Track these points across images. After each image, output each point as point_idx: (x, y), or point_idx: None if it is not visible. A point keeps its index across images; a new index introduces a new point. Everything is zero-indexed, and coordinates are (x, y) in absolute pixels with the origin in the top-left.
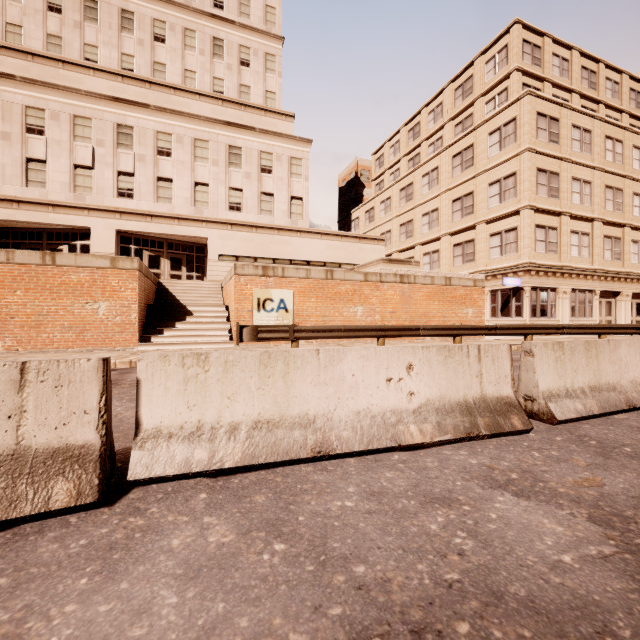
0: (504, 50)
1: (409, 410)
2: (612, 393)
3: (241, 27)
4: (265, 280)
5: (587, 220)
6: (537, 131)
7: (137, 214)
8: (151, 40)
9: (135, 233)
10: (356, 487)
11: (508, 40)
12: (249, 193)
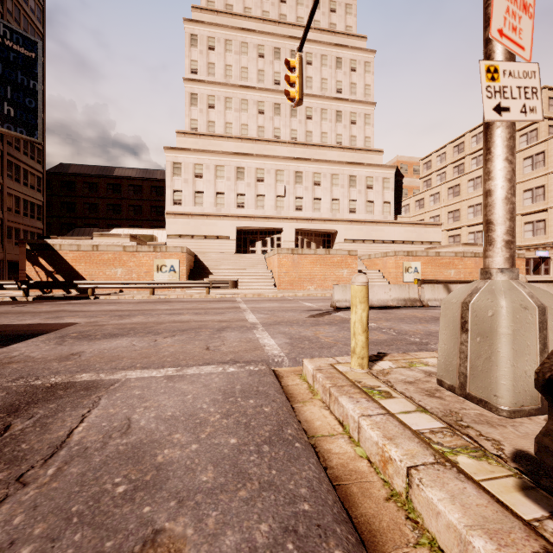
0: None
1: None
2: None
3: (351, 102)
4: (408, 258)
5: None
6: None
7: (304, 219)
8: (305, 119)
9: (300, 229)
10: None
11: None
12: (360, 202)
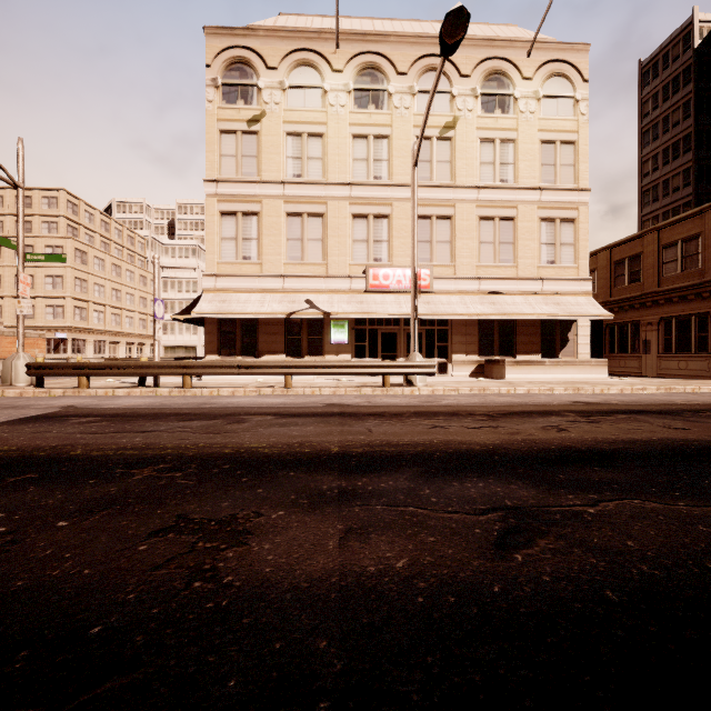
0: (56, 199)
1: None
2: None
3: None
4: None
5: (103, 305)
6: (76, 258)
7: None
8: None
9: None
10: None
11: (59, 195)
12: None
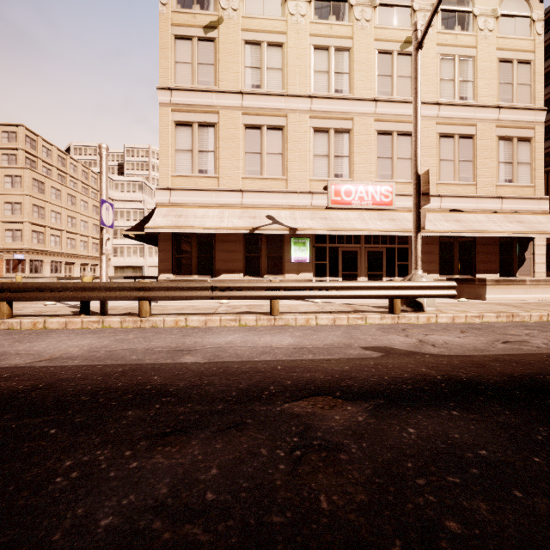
0: (15, 134)
1: None
2: None
3: None
4: None
5: (59, 230)
6: (33, 187)
7: None
8: None
9: None
10: None
11: (17, 130)
12: None
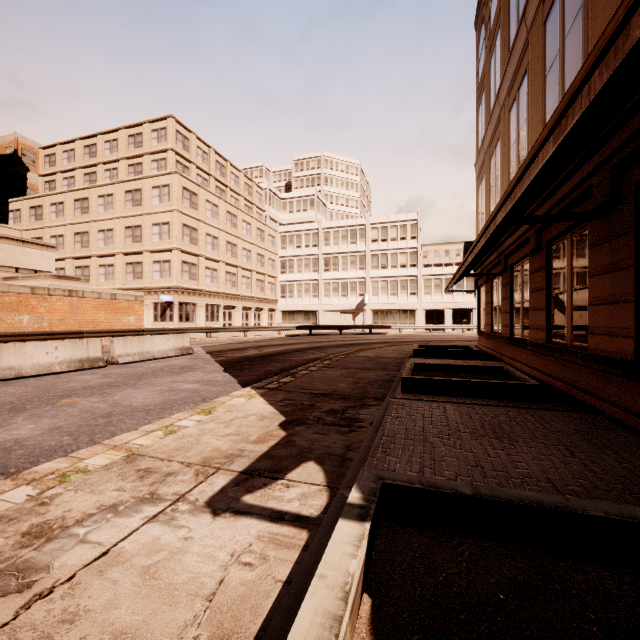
0: (164, 130)
1: (56, 362)
2: (148, 354)
3: None
4: None
5: (216, 261)
6: (183, 199)
7: None
8: None
9: None
10: (34, 380)
11: (167, 125)
12: None
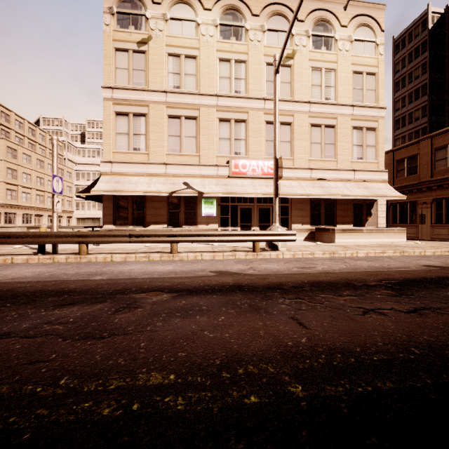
0: None
1: None
2: None
3: None
4: None
5: (30, 188)
6: (7, 153)
7: None
8: None
9: None
10: None
11: None
12: None
